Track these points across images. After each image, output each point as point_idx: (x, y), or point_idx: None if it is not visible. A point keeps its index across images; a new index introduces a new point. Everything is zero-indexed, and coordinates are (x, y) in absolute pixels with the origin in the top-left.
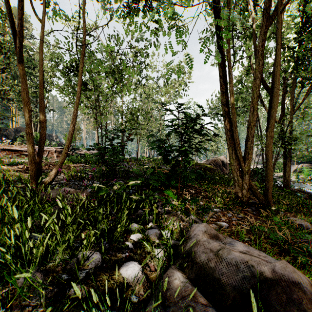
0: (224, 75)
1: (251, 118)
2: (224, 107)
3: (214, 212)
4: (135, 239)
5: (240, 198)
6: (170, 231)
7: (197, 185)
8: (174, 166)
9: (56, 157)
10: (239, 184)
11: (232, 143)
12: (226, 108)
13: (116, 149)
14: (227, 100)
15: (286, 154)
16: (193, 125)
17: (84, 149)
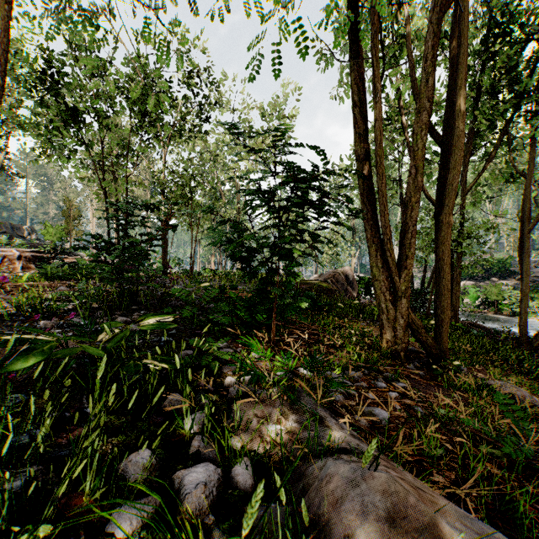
0: (362, 102)
1: (411, 188)
2: (362, 164)
3: (350, 380)
4: (127, 528)
5: (391, 343)
6: (252, 466)
7: (308, 319)
8: (263, 282)
9: (22, 270)
10: (389, 316)
11: (376, 237)
12: (366, 168)
13: (136, 246)
14: (367, 152)
15: (454, 262)
16: (302, 195)
17: (86, 254)
